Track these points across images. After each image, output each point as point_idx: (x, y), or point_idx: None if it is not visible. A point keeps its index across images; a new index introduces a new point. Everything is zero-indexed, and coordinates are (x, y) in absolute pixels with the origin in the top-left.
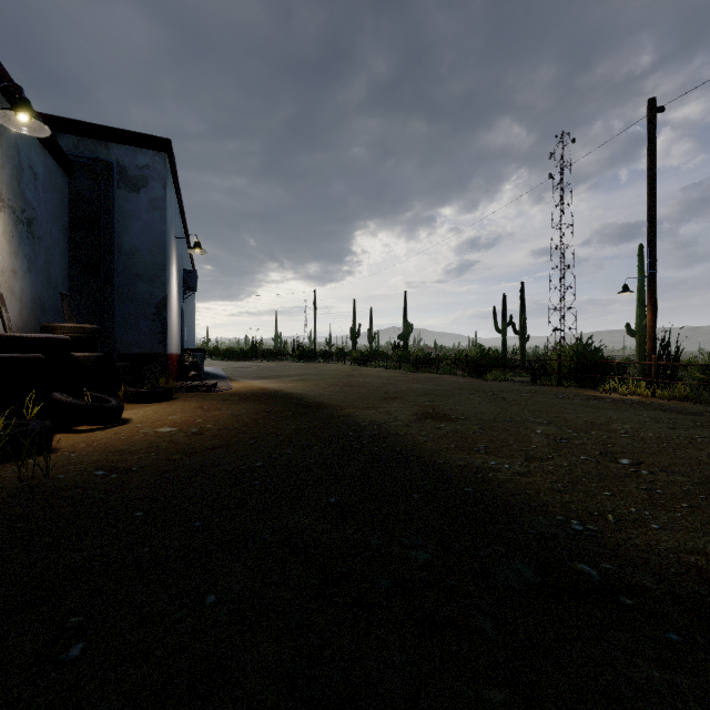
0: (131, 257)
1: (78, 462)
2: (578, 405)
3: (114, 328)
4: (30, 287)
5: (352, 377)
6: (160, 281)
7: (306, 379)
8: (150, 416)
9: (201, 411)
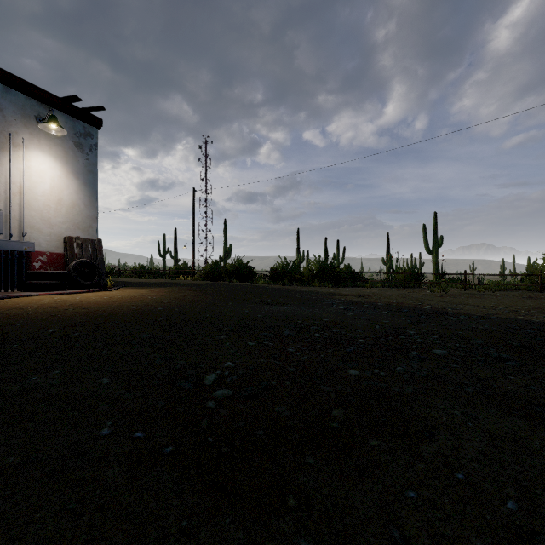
0: None
1: None
2: None
3: None
4: None
5: None
6: None
7: None
8: None
9: None
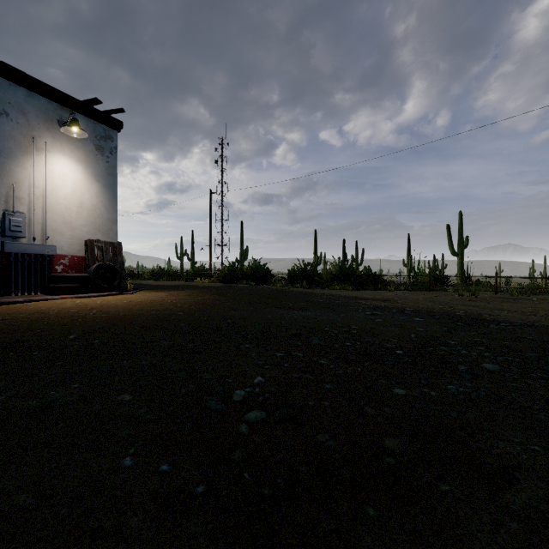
0: None
1: None
2: None
3: None
4: None
5: None
6: None
7: None
8: None
9: None
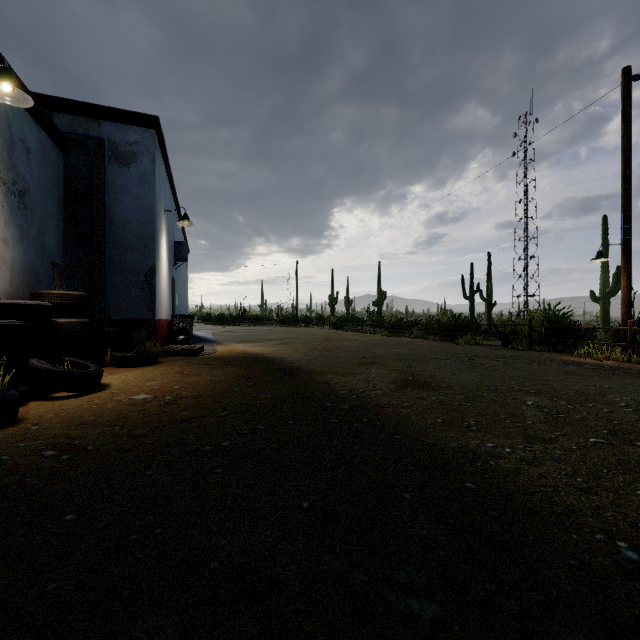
0: (121, 229)
1: (34, 437)
2: (559, 371)
3: (106, 296)
4: (22, 256)
5: (330, 341)
6: (148, 250)
7: (287, 343)
8: (129, 382)
9: (180, 376)
